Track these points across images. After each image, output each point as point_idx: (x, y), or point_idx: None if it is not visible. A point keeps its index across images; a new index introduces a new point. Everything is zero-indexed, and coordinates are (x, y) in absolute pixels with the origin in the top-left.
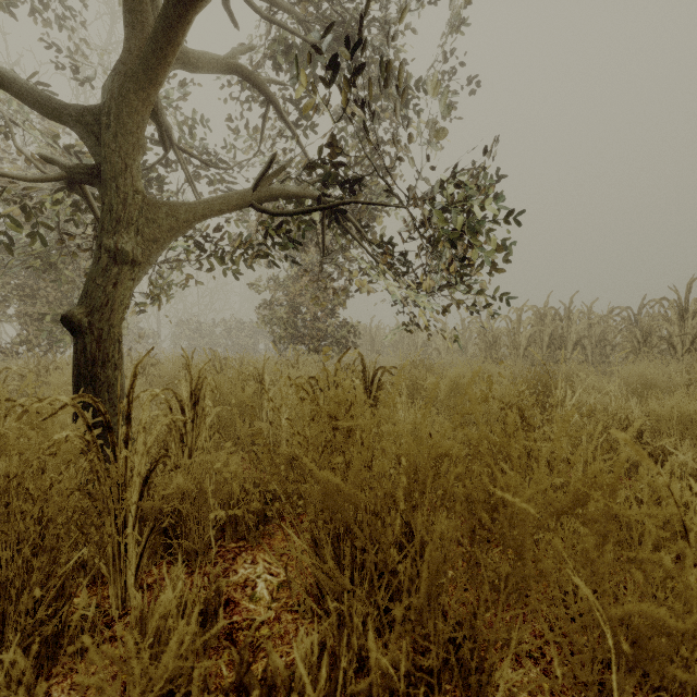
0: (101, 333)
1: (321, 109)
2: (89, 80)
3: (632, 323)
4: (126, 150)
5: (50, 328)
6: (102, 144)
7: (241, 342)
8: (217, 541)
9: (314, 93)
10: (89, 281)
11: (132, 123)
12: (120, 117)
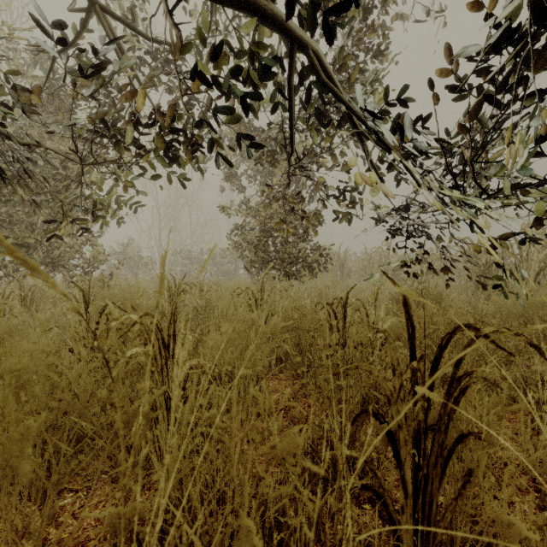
0: None
1: None
2: None
3: None
4: None
5: None
6: None
7: (223, 268)
8: None
9: None
10: None
11: None
12: None
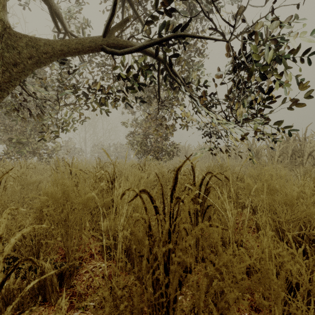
0: None
1: None
2: (27, 3)
3: None
4: None
5: (14, 146)
6: None
7: (122, 154)
8: None
9: None
10: None
11: None
12: None
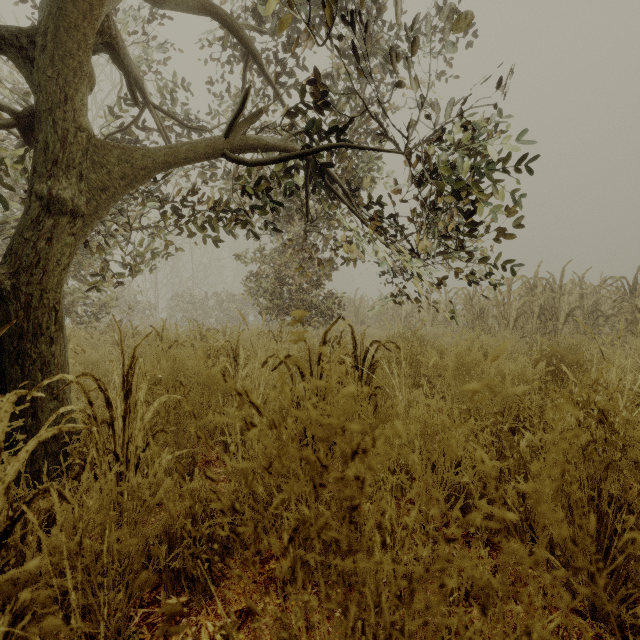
0: (30, 300)
1: (304, 45)
2: None
3: (626, 294)
4: (66, 77)
5: None
6: (36, 68)
7: (231, 314)
8: (151, 592)
9: (293, 2)
10: (15, 235)
11: (71, 42)
12: (57, 35)
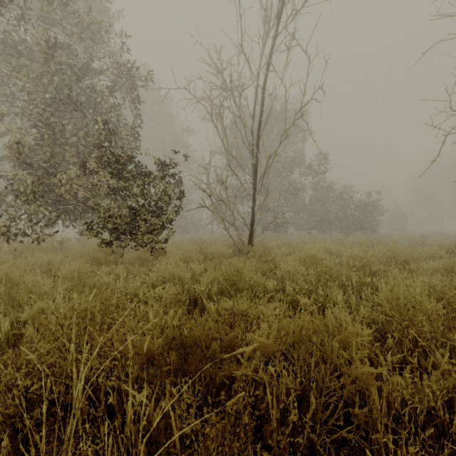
0: None
1: None
2: None
3: None
4: None
5: None
6: None
7: None
8: None
9: None
10: None
11: None
12: None
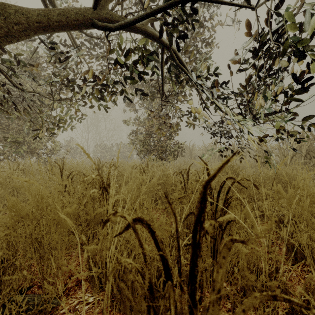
0: None
1: None
2: None
3: None
4: None
5: (10, 145)
6: None
7: (124, 154)
8: None
9: None
10: None
11: None
12: None
